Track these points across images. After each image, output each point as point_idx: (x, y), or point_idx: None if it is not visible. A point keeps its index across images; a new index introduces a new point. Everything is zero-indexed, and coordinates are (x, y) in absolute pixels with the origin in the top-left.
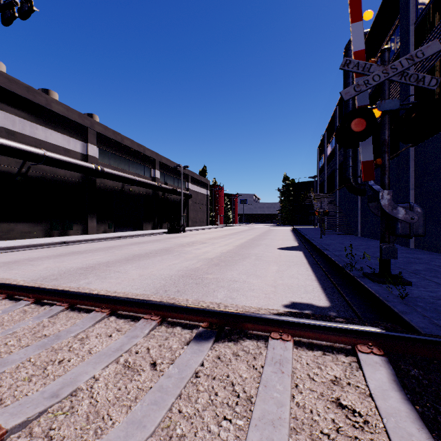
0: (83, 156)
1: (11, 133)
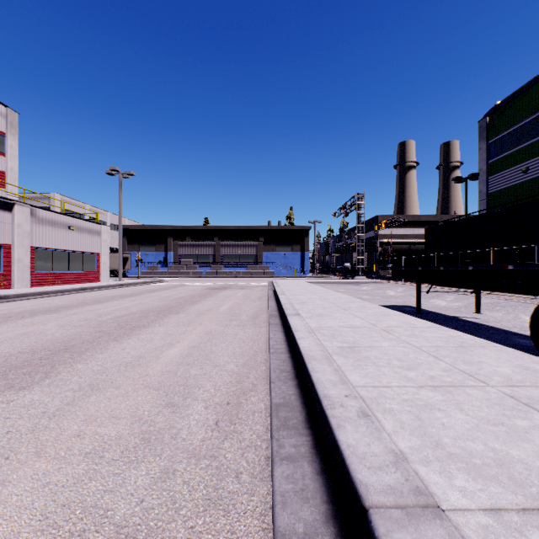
0: None
1: (406, 235)
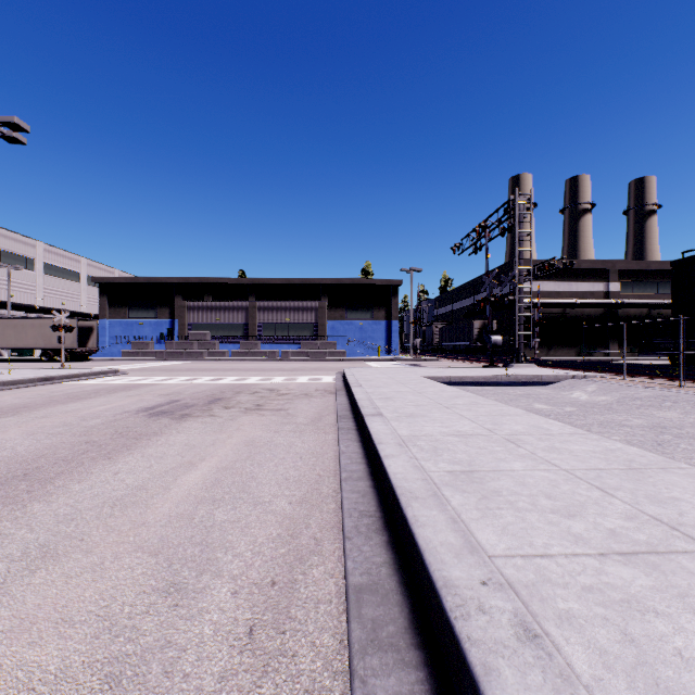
0: (604, 293)
1: (557, 293)
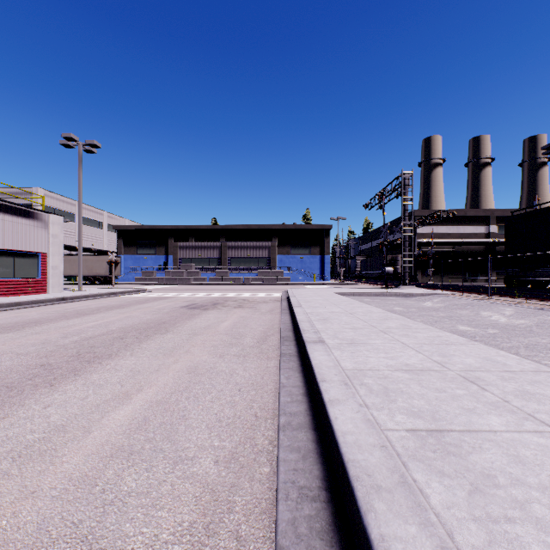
0: (485, 234)
1: (448, 234)
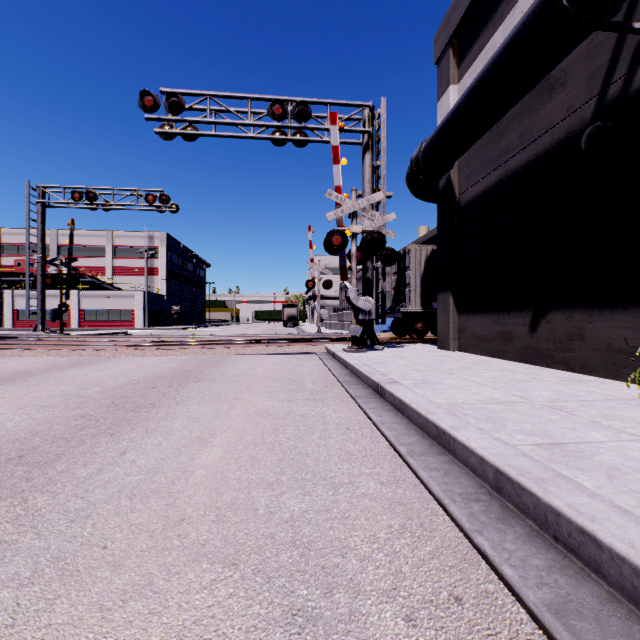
0: None
1: None
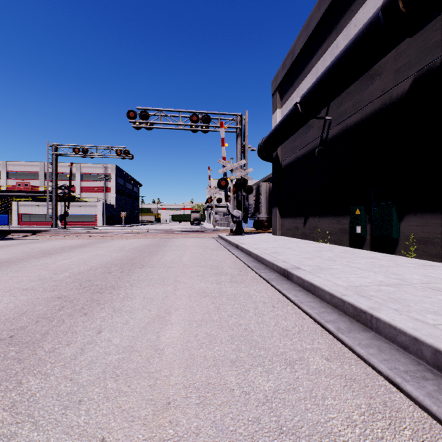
0: None
1: None
